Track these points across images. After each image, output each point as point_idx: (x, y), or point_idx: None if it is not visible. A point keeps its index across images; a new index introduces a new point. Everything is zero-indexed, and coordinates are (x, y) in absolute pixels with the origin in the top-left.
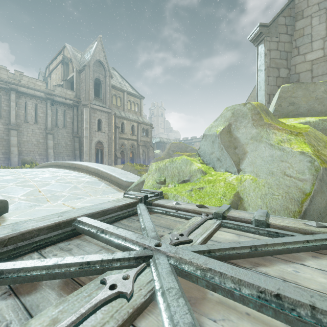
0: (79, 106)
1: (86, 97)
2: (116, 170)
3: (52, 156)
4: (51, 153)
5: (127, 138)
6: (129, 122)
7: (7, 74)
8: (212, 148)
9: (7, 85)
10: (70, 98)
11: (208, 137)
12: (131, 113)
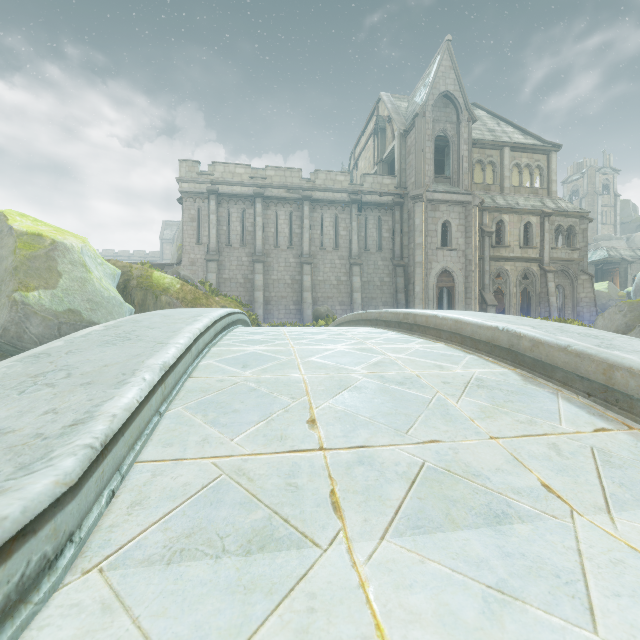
0: (405, 203)
1: (417, 181)
2: (608, 338)
3: (359, 305)
4: (357, 299)
5: (513, 257)
6: (515, 217)
7: (299, 176)
8: None
9: (299, 193)
10: (388, 192)
11: None
12: (522, 194)
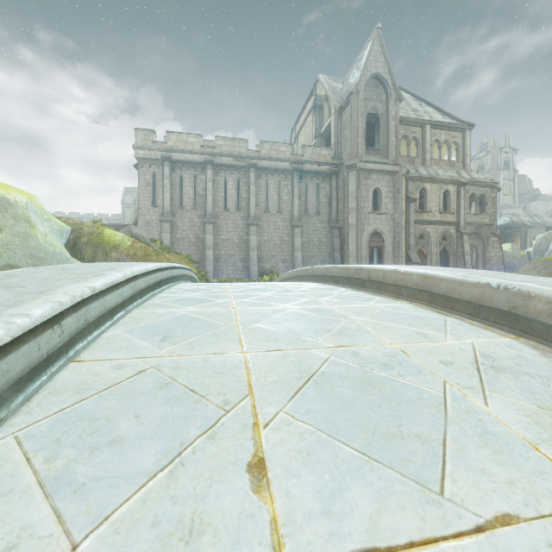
0: (340, 172)
1: (351, 153)
2: None
3: (300, 263)
4: (298, 257)
5: (434, 221)
6: (436, 186)
7: (246, 146)
8: None
9: (246, 161)
10: (325, 162)
11: None
12: (441, 166)
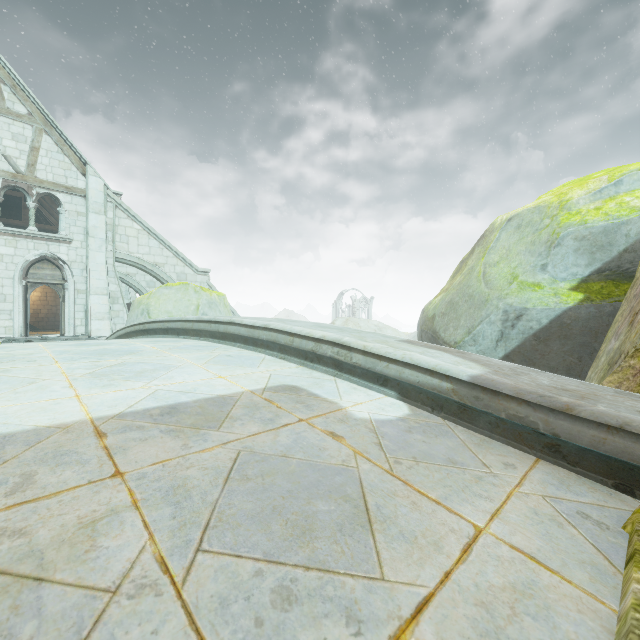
0: None
1: None
2: None
3: None
4: None
5: None
6: None
7: None
8: None
9: None
10: None
11: None
12: None
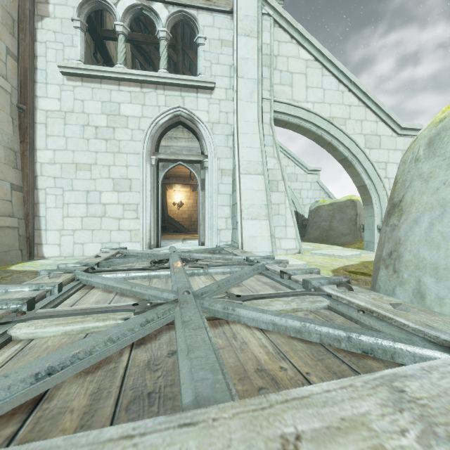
0: None
1: None
2: None
3: None
4: None
5: None
6: None
7: None
8: None
9: None
10: None
11: None
12: None
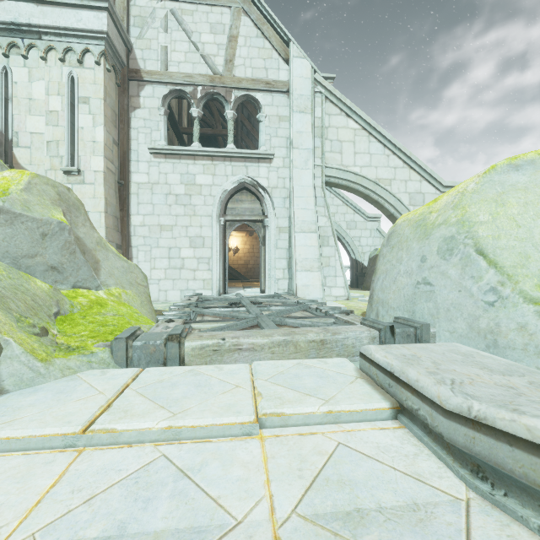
0: None
1: None
2: None
3: None
4: None
5: None
6: None
7: None
8: (37, 246)
9: None
10: None
11: (26, 220)
12: None
